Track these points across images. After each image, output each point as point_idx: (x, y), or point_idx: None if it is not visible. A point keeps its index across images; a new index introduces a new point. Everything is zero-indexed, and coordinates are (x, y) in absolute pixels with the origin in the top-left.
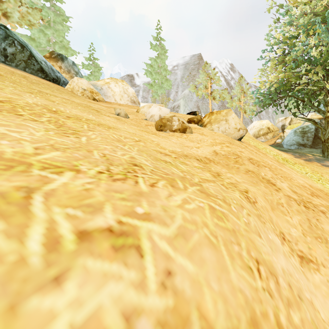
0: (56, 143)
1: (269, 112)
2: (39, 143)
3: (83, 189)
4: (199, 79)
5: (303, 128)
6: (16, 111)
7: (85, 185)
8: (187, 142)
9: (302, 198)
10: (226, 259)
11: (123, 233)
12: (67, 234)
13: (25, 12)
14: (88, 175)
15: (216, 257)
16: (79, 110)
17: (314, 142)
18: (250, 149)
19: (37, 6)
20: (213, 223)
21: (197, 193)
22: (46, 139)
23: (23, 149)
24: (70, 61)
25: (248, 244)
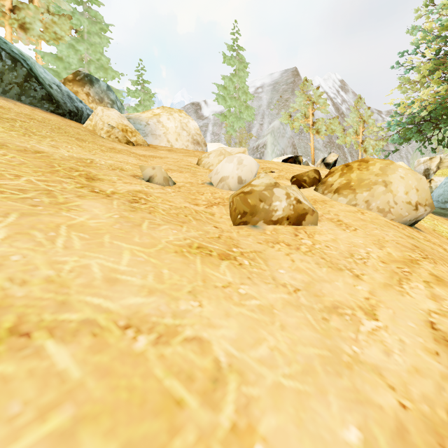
0: None
1: (401, 149)
2: None
3: None
4: (295, 105)
5: None
6: None
7: None
8: (324, 277)
9: None
10: None
11: None
12: None
13: (50, 21)
14: None
15: None
16: None
17: None
18: None
19: (65, 12)
20: None
21: None
22: None
23: None
24: (103, 85)
25: None
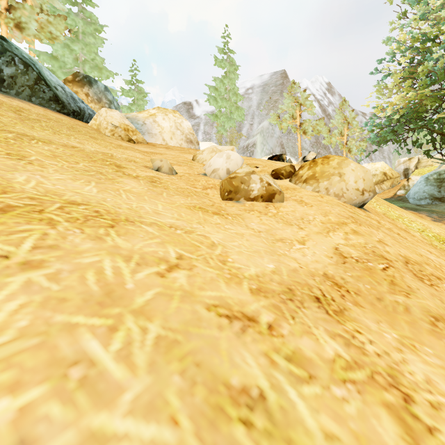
0: None
1: (384, 150)
2: None
3: None
4: (284, 106)
5: (439, 174)
6: None
7: None
8: (279, 227)
9: None
10: None
11: None
12: None
13: (45, 21)
14: None
15: None
16: (72, 172)
17: None
18: (387, 229)
19: (60, 12)
20: None
21: None
22: None
23: None
24: (101, 86)
25: None
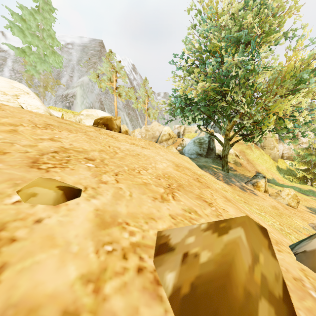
0: None
1: (165, 118)
2: None
3: None
4: (102, 68)
5: (200, 139)
6: None
7: None
8: None
9: None
10: None
11: None
12: None
13: None
14: None
15: None
16: None
17: (207, 153)
18: None
19: None
20: None
21: None
22: None
23: None
24: None
25: None
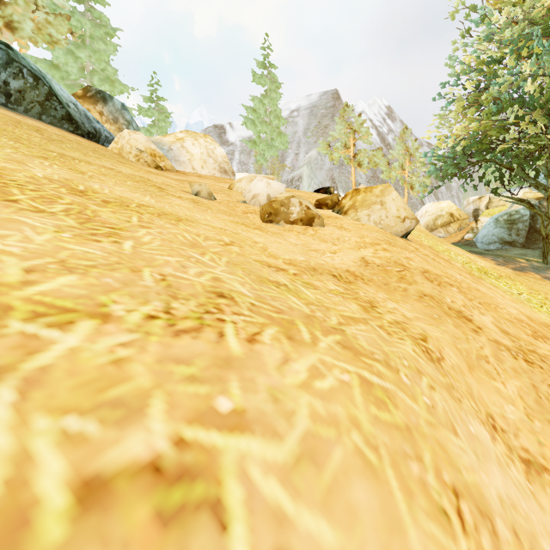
0: (71, 257)
1: (452, 187)
2: (37, 259)
3: (109, 362)
4: (335, 133)
5: (509, 214)
6: (6, 194)
7: (116, 350)
8: (315, 243)
9: (518, 343)
10: (398, 499)
11: (184, 473)
12: (53, 492)
13: (44, 20)
14: (126, 326)
15: (378, 498)
16: (128, 187)
17: (529, 239)
18: (423, 254)
19: (63, 11)
20: (369, 418)
21: (336, 351)
22: (52, 249)
23: (0, 273)
24: (118, 104)
25: (435, 455)
